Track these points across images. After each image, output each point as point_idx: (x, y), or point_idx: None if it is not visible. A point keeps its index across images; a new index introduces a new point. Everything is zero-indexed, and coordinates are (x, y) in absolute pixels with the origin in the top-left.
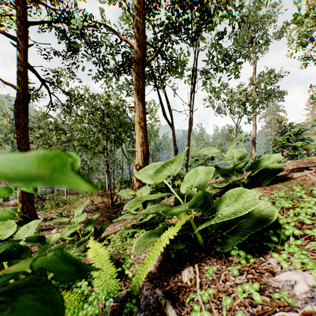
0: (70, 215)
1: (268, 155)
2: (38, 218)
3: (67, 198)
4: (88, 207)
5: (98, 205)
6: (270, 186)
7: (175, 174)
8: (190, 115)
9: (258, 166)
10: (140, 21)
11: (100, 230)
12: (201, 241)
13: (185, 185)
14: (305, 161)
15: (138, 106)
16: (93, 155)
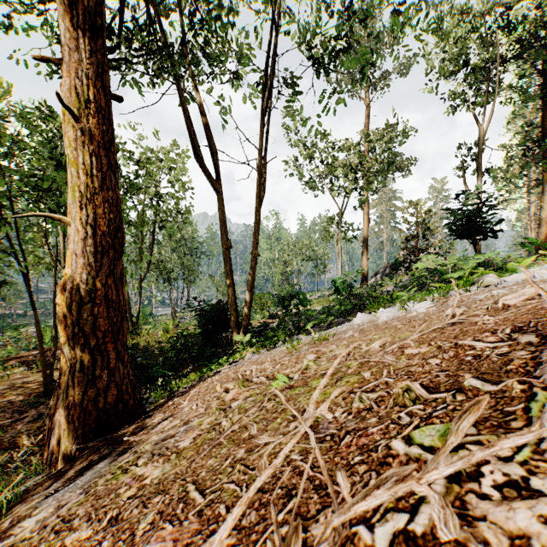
0: None
1: None
2: None
3: None
4: None
5: (5, 396)
6: None
7: None
8: (260, 163)
9: None
10: None
11: None
12: None
13: None
14: None
15: (69, 53)
16: None
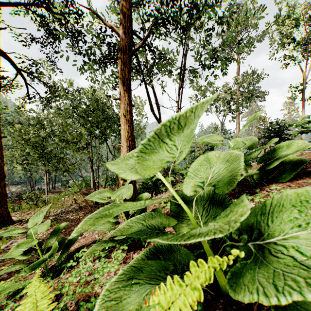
0: (50, 215)
1: (288, 142)
2: (12, 220)
3: (48, 197)
4: (70, 207)
5: (82, 204)
6: (294, 182)
7: (177, 162)
8: (177, 110)
9: (275, 156)
10: (126, 7)
11: (70, 242)
12: (224, 282)
13: (190, 182)
14: (310, 154)
15: (123, 98)
16: (75, 151)
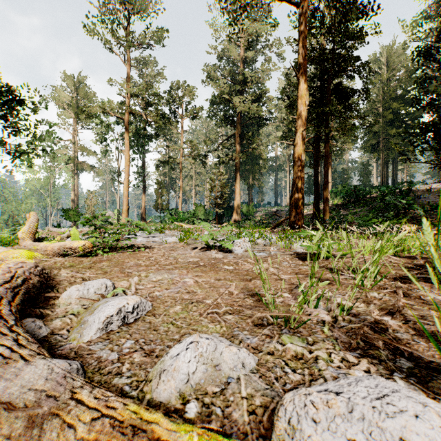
0: None
1: None
2: None
3: None
4: None
5: None
6: None
7: None
8: None
9: None
10: None
11: None
12: None
13: None
14: None
15: None
16: None
